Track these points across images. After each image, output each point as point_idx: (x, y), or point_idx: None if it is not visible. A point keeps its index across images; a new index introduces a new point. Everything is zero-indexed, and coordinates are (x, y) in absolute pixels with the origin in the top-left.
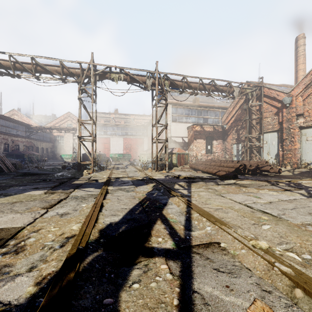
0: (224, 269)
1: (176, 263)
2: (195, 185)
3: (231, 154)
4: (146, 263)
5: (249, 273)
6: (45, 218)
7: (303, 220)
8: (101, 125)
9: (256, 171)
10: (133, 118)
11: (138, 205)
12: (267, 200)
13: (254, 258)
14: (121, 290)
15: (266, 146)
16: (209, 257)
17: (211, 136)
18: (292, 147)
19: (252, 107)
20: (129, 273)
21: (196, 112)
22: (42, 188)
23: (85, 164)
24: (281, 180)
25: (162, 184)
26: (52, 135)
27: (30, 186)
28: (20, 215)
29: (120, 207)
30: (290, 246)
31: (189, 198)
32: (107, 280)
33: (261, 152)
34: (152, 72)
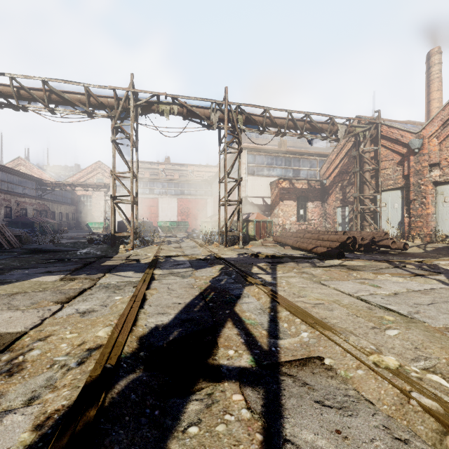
0: (332, 402)
1: (256, 392)
2: (282, 267)
3: (333, 222)
4: (209, 392)
5: (372, 408)
6: (58, 317)
7: (448, 321)
8: (146, 180)
9: (370, 247)
10: (191, 169)
11: (198, 299)
12: (391, 290)
13: (377, 383)
14: (170, 437)
15: (385, 210)
16: (307, 382)
17: (305, 196)
18: (423, 212)
19: (364, 153)
20: (183, 407)
21: (282, 161)
22: (57, 272)
23: (121, 236)
24: (408, 260)
25: (233, 266)
26: (75, 195)
27: (41, 269)
28: (21, 314)
29: (171, 302)
30: (432, 363)
31: (275, 287)
32: (149, 420)
33: (378, 219)
34: (219, 102)
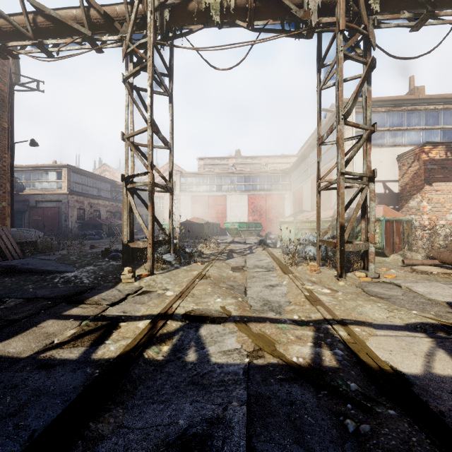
0: None
1: None
2: None
3: None
4: None
5: None
6: None
7: None
8: (212, 175)
9: None
10: (265, 162)
11: None
12: None
13: None
14: None
15: None
16: None
17: None
18: None
19: None
20: None
21: (421, 117)
22: None
23: None
24: None
25: None
26: None
27: None
28: None
29: None
30: None
31: None
32: None
33: None
34: None
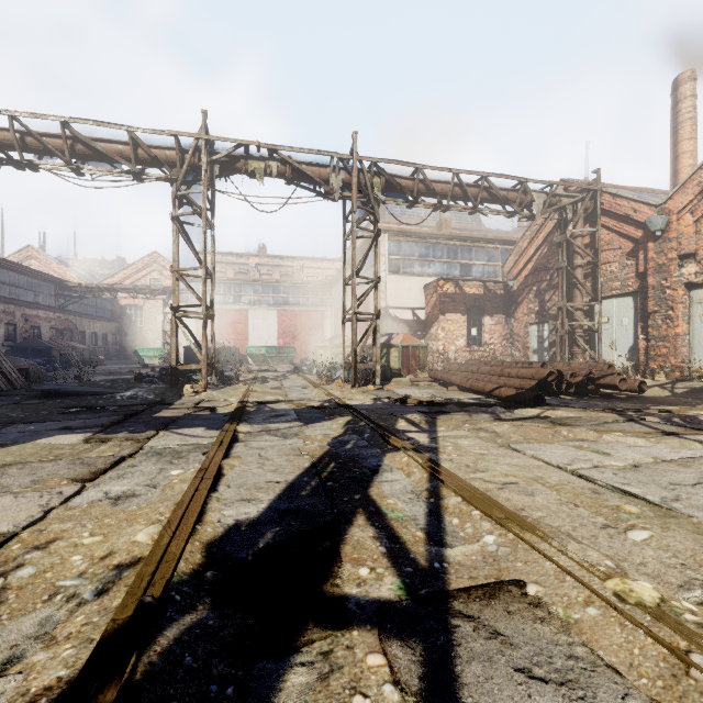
0: (547, 670)
1: (409, 651)
2: (446, 421)
3: (525, 348)
4: (325, 649)
5: (619, 683)
6: (73, 507)
7: None
8: (228, 282)
9: (586, 388)
10: (300, 265)
11: (309, 474)
12: (627, 460)
13: (625, 633)
14: None
15: (607, 329)
16: (499, 630)
17: (480, 307)
18: (669, 332)
19: (574, 238)
20: (278, 680)
21: (444, 251)
22: (80, 428)
23: (187, 371)
24: (649, 409)
25: (366, 419)
26: (118, 305)
27: (55, 423)
28: (13, 500)
29: (264, 479)
30: None
31: (435, 455)
32: None
33: (596, 342)
34: (343, 157)
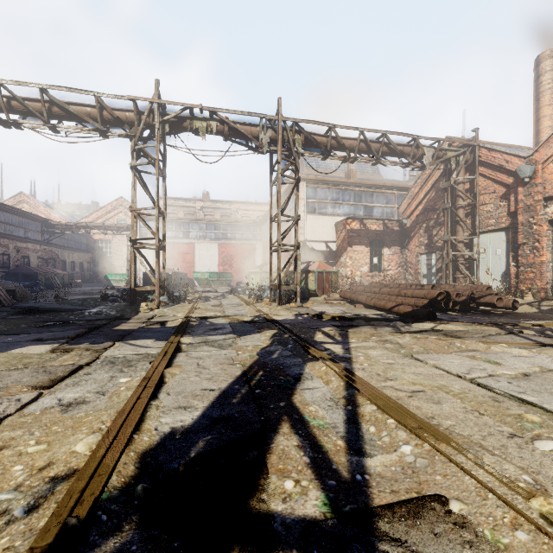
0: None
1: None
2: (356, 334)
3: (416, 273)
4: None
5: None
6: (27, 414)
7: None
8: (179, 221)
9: (469, 306)
10: (236, 208)
11: (240, 382)
12: (517, 369)
13: None
14: None
15: (484, 258)
16: None
17: (380, 240)
18: (535, 260)
19: (457, 184)
20: None
21: (351, 196)
22: (50, 340)
23: (144, 291)
24: (523, 323)
25: (289, 332)
26: (92, 239)
27: (30, 335)
28: None
29: (200, 387)
30: None
31: (349, 364)
32: None
33: (474, 269)
34: (270, 118)
